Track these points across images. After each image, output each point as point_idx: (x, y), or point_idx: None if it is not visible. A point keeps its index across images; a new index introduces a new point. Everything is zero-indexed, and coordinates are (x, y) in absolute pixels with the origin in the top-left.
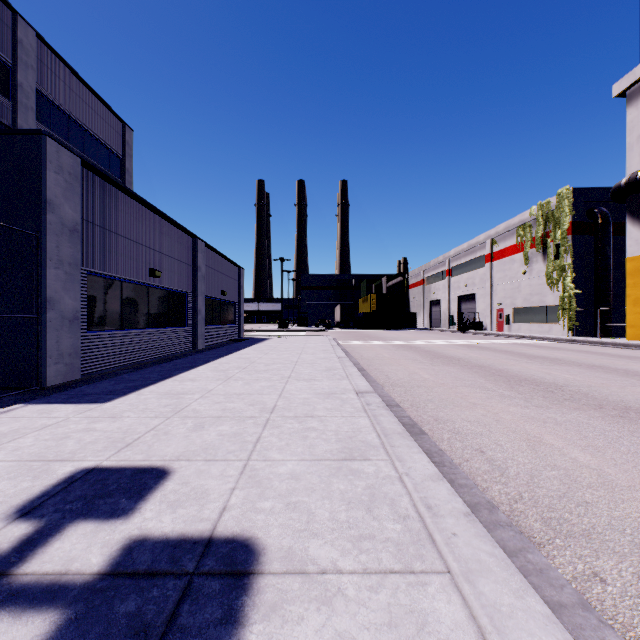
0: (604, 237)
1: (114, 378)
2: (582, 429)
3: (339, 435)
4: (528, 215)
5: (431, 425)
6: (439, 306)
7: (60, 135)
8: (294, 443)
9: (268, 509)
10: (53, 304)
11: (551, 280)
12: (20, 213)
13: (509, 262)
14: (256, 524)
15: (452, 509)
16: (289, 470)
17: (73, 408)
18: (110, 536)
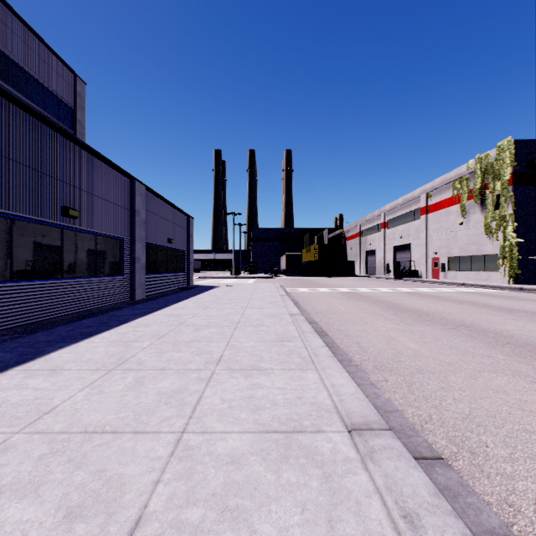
0: None
1: None
2: None
3: None
4: (465, 169)
5: None
6: (375, 255)
7: None
8: None
9: None
10: None
11: (490, 230)
12: None
13: (445, 214)
14: None
15: None
16: None
17: None
18: None
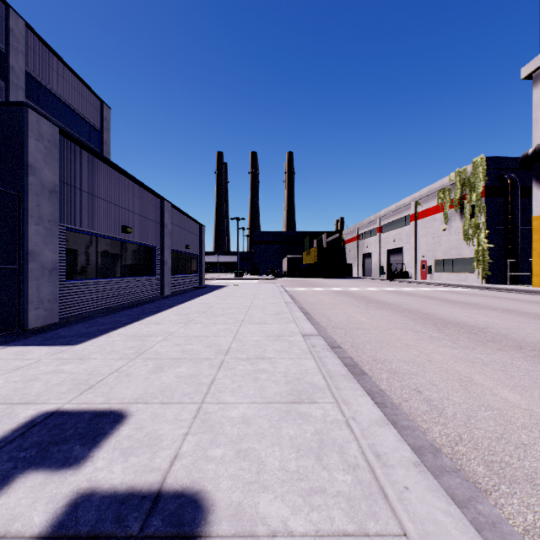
0: (513, 199)
1: (88, 321)
2: (507, 369)
3: (288, 377)
4: (447, 180)
5: (370, 365)
6: (371, 258)
7: (47, 111)
8: (246, 385)
9: (219, 457)
10: (34, 256)
11: (467, 236)
12: (4, 175)
13: (431, 221)
14: (206, 475)
15: (401, 458)
16: (240, 414)
17: (46, 350)
18: (58, 489)
